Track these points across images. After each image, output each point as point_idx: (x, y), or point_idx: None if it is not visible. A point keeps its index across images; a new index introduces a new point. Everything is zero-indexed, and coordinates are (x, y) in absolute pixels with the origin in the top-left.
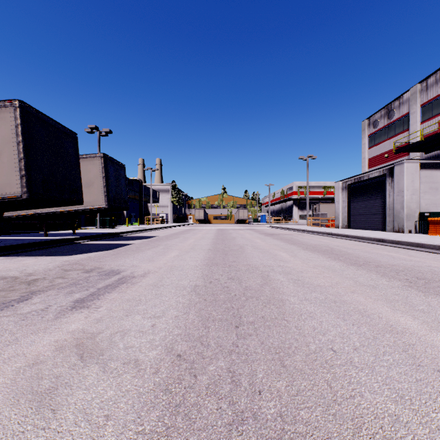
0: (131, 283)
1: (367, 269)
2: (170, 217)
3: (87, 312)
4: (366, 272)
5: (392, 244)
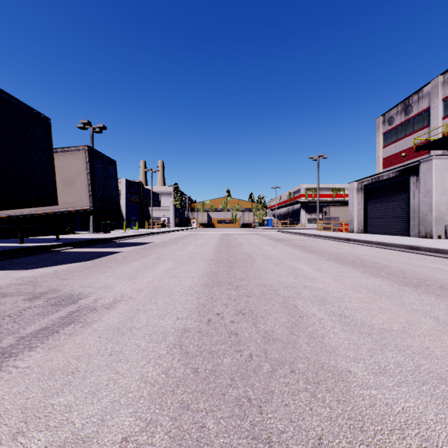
0: (82, 324)
1: (432, 292)
2: (172, 221)
3: None
4: (436, 299)
5: (430, 252)
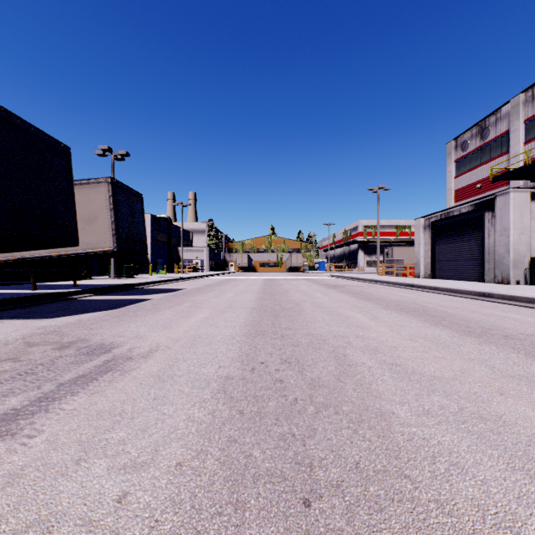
0: (121, 372)
1: (494, 342)
2: (206, 264)
3: (4, 450)
4: (497, 349)
5: (504, 300)
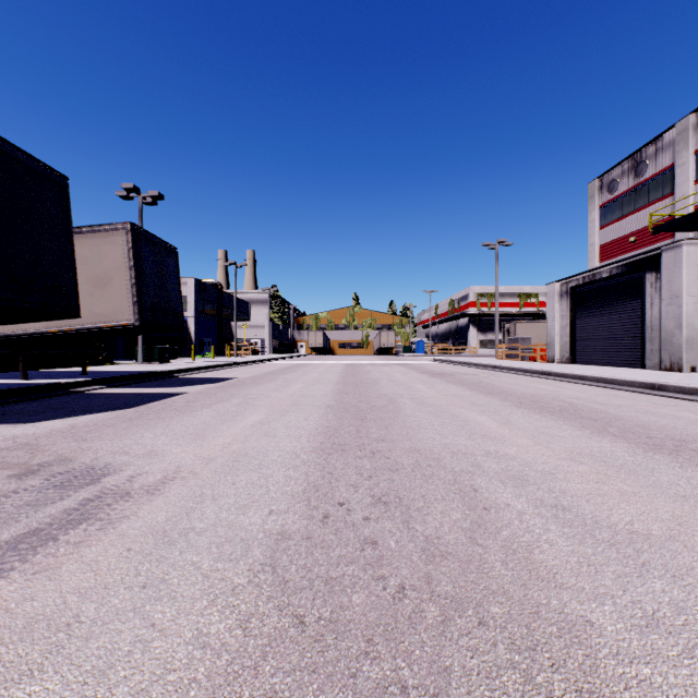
0: (102, 523)
1: None
2: (268, 344)
3: None
4: None
5: (683, 395)
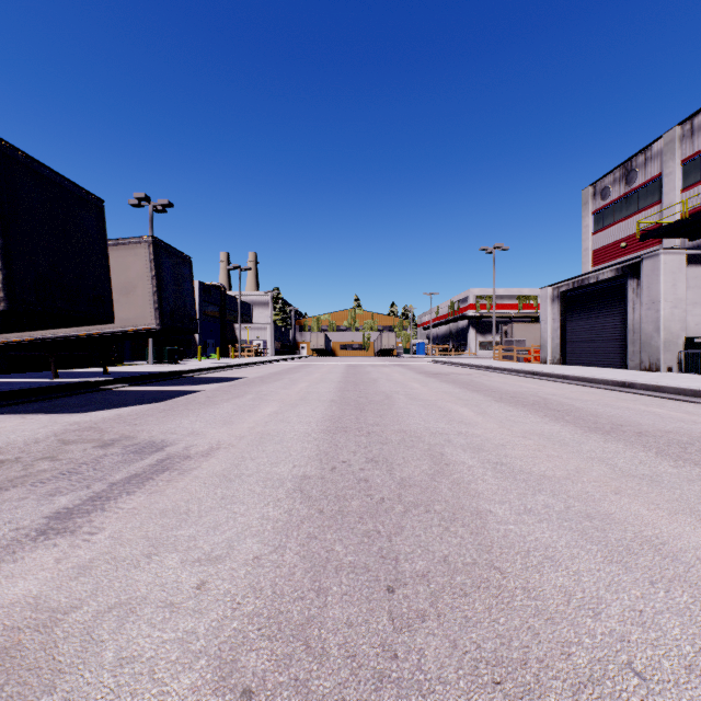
0: (179, 471)
1: (623, 439)
2: (271, 346)
3: (67, 545)
4: (625, 447)
5: (648, 391)
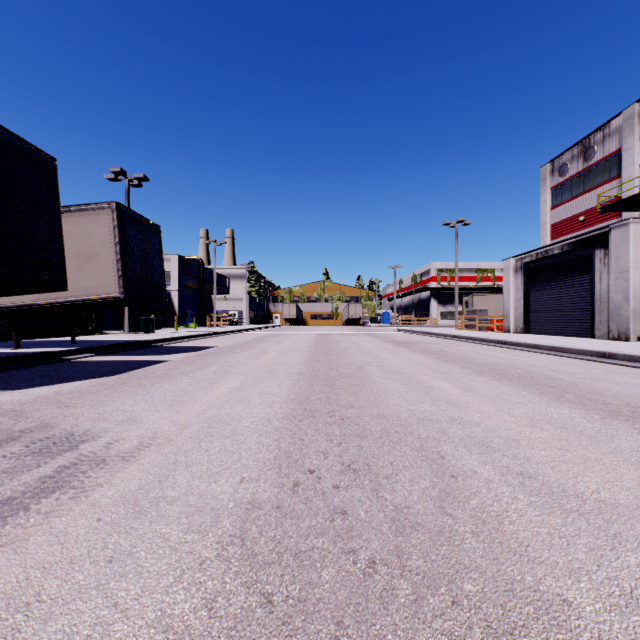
0: (75, 491)
1: None
2: (246, 316)
3: None
4: None
5: (633, 362)
